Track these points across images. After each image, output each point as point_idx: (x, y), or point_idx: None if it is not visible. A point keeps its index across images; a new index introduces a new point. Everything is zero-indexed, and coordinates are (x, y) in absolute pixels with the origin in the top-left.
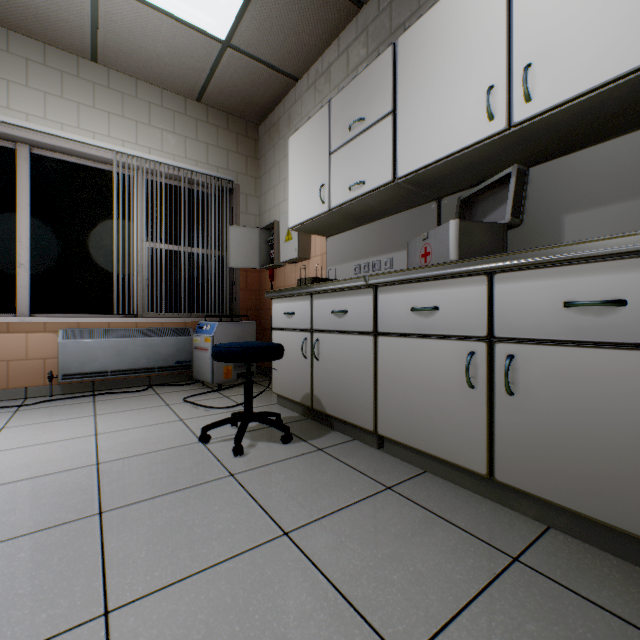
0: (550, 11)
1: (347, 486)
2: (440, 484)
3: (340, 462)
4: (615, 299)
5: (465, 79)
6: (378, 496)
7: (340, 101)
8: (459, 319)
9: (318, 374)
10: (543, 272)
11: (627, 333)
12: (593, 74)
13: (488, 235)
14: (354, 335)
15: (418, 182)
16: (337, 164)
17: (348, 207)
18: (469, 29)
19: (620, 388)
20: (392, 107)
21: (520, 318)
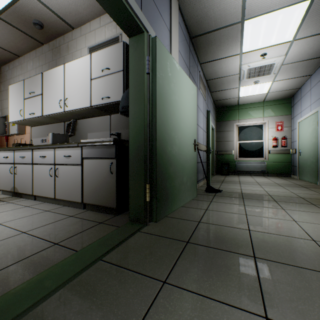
0: (70, 88)
1: (12, 208)
2: (46, 204)
3: (16, 204)
4: (69, 155)
5: (57, 94)
6: (21, 208)
7: (27, 82)
8: (50, 159)
9: (16, 179)
10: (62, 149)
11: (71, 162)
12: (76, 106)
13: (63, 137)
14: (27, 164)
15: (52, 117)
16: (27, 104)
17: (32, 120)
18: (58, 81)
19: (71, 173)
20: (42, 93)
21: (59, 159)
